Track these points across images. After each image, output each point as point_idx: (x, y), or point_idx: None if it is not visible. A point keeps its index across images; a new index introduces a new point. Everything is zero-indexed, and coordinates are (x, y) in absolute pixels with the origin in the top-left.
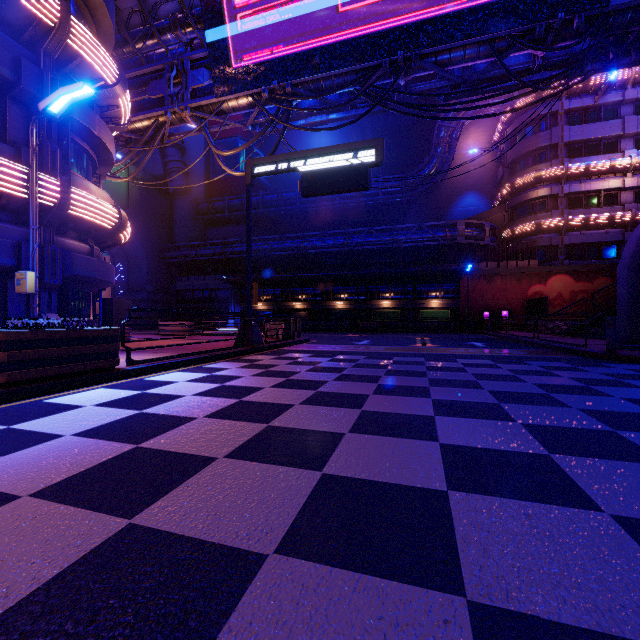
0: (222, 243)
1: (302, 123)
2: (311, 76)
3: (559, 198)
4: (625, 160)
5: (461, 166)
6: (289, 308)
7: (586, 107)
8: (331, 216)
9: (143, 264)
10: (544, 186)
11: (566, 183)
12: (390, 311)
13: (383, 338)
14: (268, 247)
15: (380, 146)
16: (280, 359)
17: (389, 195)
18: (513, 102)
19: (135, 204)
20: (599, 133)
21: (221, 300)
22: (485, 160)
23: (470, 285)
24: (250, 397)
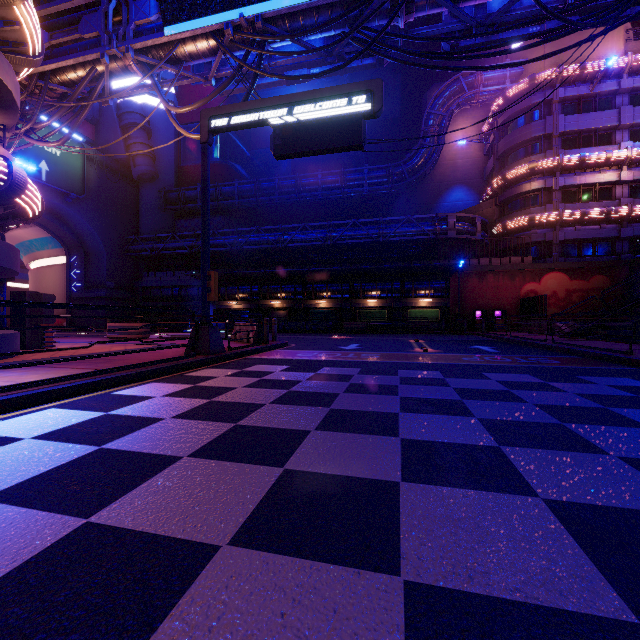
0: (194, 236)
1: (277, 79)
2: (287, 7)
3: (553, 191)
4: (621, 152)
5: (449, 159)
6: (267, 307)
7: (581, 96)
8: (313, 210)
9: (103, 257)
10: (538, 179)
11: (560, 176)
12: (376, 310)
13: (372, 341)
14: (244, 240)
15: (378, 89)
16: (240, 376)
17: (375, 186)
18: (505, 90)
19: (93, 190)
20: (594, 123)
21: (192, 298)
22: (473, 153)
23: (461, 283)
24: (121, 505)
